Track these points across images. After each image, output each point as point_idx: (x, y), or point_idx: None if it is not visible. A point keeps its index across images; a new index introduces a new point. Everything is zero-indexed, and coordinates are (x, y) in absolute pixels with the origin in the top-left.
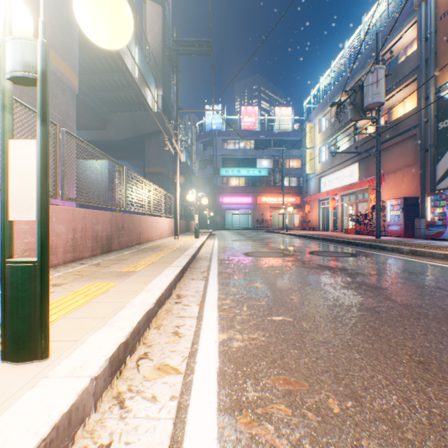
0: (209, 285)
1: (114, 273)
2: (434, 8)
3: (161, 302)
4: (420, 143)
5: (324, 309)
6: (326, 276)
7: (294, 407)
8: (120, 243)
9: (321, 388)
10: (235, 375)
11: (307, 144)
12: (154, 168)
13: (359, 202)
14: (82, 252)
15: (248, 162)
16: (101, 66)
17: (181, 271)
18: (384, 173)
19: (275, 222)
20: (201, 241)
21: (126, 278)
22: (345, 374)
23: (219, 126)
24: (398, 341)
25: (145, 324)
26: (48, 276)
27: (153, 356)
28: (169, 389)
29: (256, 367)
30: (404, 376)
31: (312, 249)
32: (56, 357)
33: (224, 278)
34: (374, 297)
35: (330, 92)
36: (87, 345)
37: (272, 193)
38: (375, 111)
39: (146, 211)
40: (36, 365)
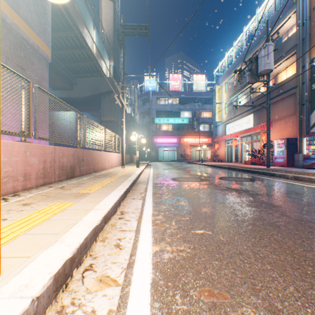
0: (146, 203)
1: (73, 194)
2: (308, 2)
3: (107, 218)
4: (298, 99)
5: (235, 223)
6: (234, 196)
7: None
8: (81, 171)
9: (242, 300)
10: (166, 287)
11: (216, 100)
12: (107, 117)
13: (254, 142)
14: (51, 178)
15: (175, 114)
16: (69, 44)
17: (125, 193)
18: (272, 121)
19: (193, 156)
20: (140, 170)
21: (81, 198)
22: (261, 285)
23: (154, 88)
24: (300, 252)
25: (92, 238)
26: None
27: (97, 268)
28: (108, 302)
29: (184, 278)
30: (312, 287)
31: (221, 175)
32: (6, 275)
33: (157, 197)
34: (273, 214)
35: (233, 63)
36: (37, 262)
37: (191, 135)
38: (266, 76)
39: (101, 147)
40: None
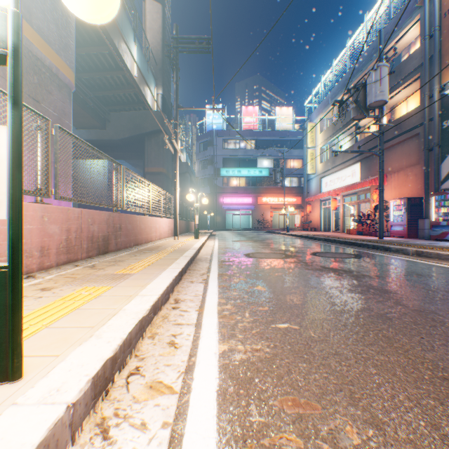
0: (209, 288)
1: (109, 276)
2: (438, 5)
3: (157, 308)
4: (424, 142)
5: (332, 315)
6: (331, 278)
7: (306, 436)
8: (118, 244)
9: (336, 411)
10: (237, 395)
11: (308, 144)
12: (154, 168)
13: (361, 202)
14: (77, 253)
15: (249, 162)
16: (100, 64)
17: (180, 274)
18: (387, 173)
19: (276, 222)
20: (201, 242)
21: (121, 281)
22: (362, 393)
23: (219, 126)
24: (416, 352)
25: (138, 334)
26: (21, 283)
27: (145, 372)
28: (162, 413)
29: (261, 384)
30: (429, 396)
31: (315, 250)
32: (30, 377)
33: (224, 280)
34: (384, 302)
35: (332, 91)
36: (68, 362)
37: (273, 193)
38: (378, 110)
39: (145, 211)
40: (5, 388)
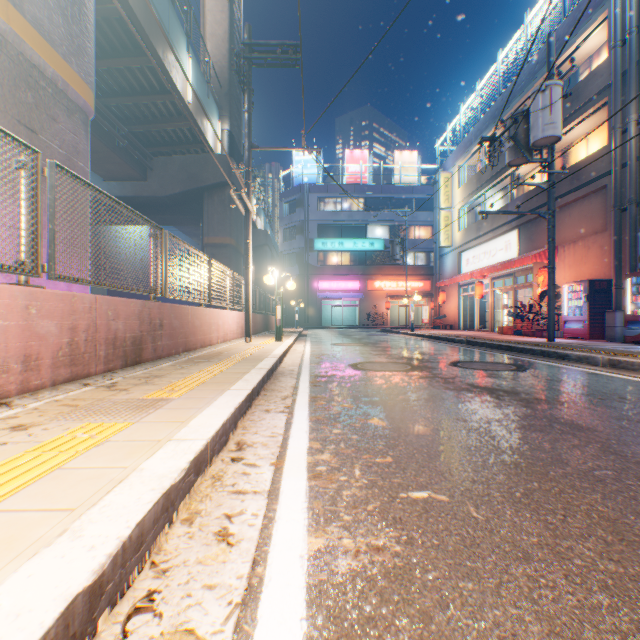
0: (294, 422)
1: (132, 402)
2: None
3: (202, 462)
4: (614, 198)
5: (501, 473)
6: (488, 404)
7: None
8: (157, 349)
9: None
10: None
11: (442, 203)
12: (217, 237)
13: (519, 288)
14: (89, 365)
15: (355, 231)
16: (137, 84)
17: (248, 399)
18: (558, 245)
19: (394, 317)
20: (285, 346)
21: (149, 412)
22: None
23: (313, 178)
24: None
25: (160, 519)
26: None
27: (164, 605)
28: None
29: (390, 637)
30: None
31: (454, 358)
32: None
33: (319, 408)
34: (584, 448)
35: (476, 126)
36: None
37: (390, 275)
38: (547, 150)
39: (201, 299)
40: None
